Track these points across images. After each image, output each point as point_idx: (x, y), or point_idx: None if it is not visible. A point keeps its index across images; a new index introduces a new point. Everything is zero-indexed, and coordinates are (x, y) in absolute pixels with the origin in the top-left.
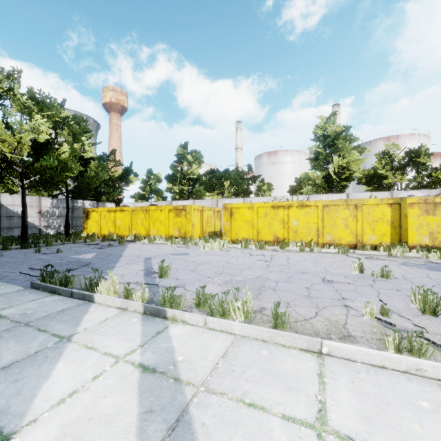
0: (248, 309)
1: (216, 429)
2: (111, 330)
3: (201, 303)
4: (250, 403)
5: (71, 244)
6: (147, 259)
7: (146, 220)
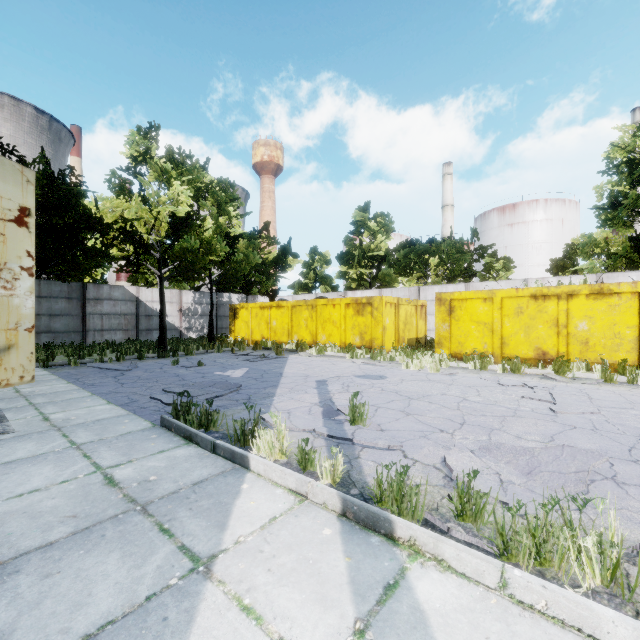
0: (609, 554)
1: None
2: (284, 555)
3: (467, 511)
4: None
5: (215, 354)
6: (320, 383)
7: (312, 320)
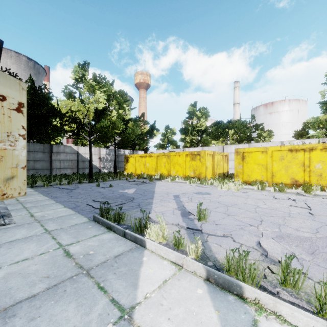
0: None
1: None
2: (177, 308)
3: (287, 280)
4: None
5: (118, 181)
6: (175, 197)
7: (167, 163)
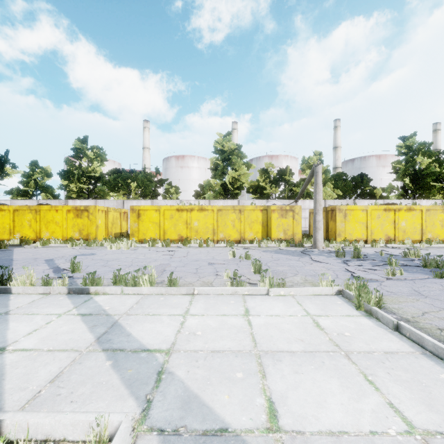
0: (153, 280)
1: (134, 323)
2: (43, 305)
3: (117, 281)
4: (152, 314)
5: None
6: (48, 260)
7: (36, 221)
